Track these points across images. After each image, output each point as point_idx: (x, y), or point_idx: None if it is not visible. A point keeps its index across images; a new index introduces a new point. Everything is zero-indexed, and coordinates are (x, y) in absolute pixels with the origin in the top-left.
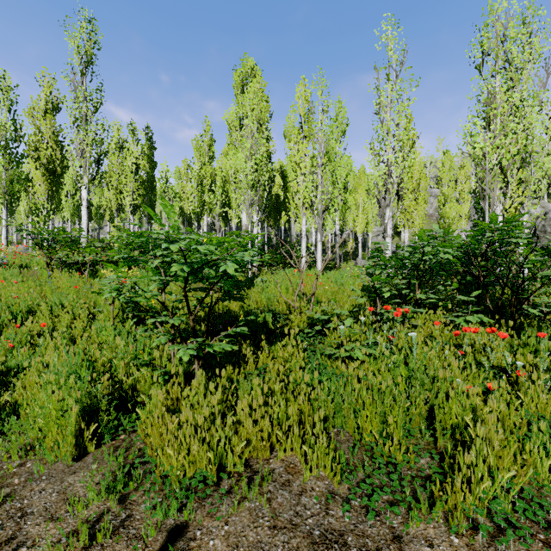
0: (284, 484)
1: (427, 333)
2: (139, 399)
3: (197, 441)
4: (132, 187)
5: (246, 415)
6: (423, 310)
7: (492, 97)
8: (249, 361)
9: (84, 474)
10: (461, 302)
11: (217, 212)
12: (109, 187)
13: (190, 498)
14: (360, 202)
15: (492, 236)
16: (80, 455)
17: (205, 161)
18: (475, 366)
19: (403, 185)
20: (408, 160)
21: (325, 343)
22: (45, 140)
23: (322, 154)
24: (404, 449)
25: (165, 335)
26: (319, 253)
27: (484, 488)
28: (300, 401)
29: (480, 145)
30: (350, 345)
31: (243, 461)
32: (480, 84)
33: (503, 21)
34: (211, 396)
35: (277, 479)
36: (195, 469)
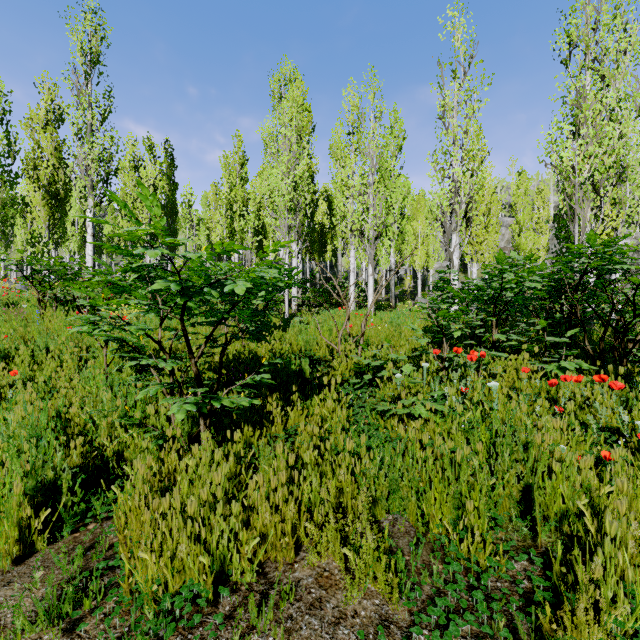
0: (313, 605)
1: (508, 384)
2: (125, 472)
3: (186, 538)
4: (149, 213)
5: (262, 498)
6: (503, 354)
7: (581, 97)
8: (275, 419)
9: (22, 586)
10: (549, 345)
11: (248, 241)
12: (122, 213)
13: (167, 630)
14: (419, 232)
15: (588, 261)
16: (25, 555)
17: (236, 183)
18: (580, 427)
19: (473, 205)
20: (479, 175)
21: (376, 396)
22: (45, 157)
23: (374, 170)
24: (490, 550)
25: (159, 384)
26: (371, 289)
27: (617, 615)
28: (340, 477)
29: (569, 154)
30: (410, 399)
31: (254, 566)
32: (567, 82)
33: (595, 5)
34: (212, 470)
35: (303, 596)
36: (184, 579)
